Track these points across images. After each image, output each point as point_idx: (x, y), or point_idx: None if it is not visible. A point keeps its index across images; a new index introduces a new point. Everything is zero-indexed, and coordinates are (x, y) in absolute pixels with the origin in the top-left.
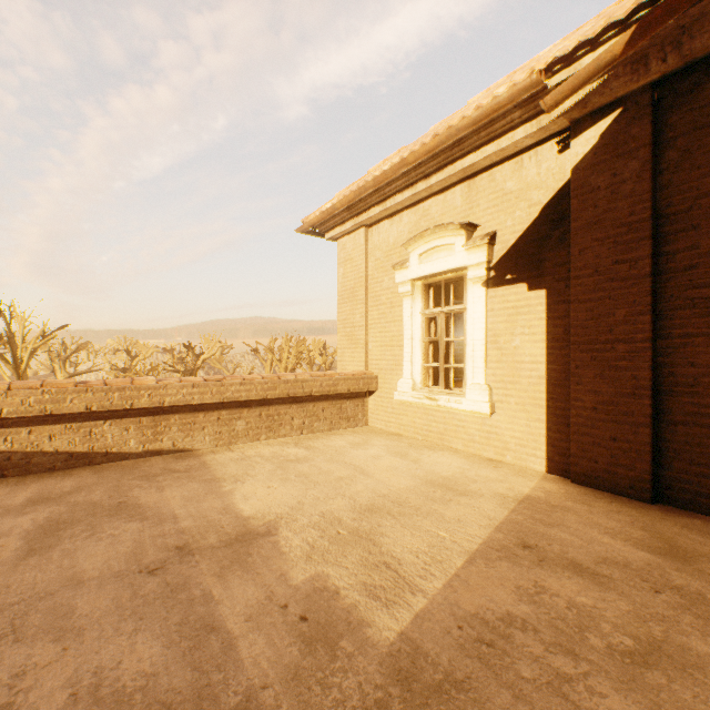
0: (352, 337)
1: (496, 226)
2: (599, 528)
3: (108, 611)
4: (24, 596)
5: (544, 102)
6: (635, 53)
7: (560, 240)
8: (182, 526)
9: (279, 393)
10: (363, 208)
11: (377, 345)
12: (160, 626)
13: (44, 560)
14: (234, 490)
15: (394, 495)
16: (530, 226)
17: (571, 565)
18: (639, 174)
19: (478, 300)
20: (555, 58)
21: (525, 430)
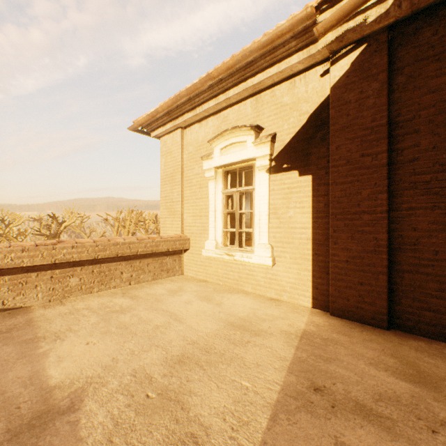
0: (171, 210)
1: (276, 129)
2: (364, 359)
3: None
4: None
5: (316, 29)
6: None
7: (322, 139)
8: None
9: (108, 253)
10: (179, 113)
11: (190, 215)
12: None
13: None
14: (50, 351)
15: (202, 341)
16: (301, 129)
17: (358, 407)
18: (379, 92)
19: (263, 182)
20: (322, 0)
21: (297, 277)
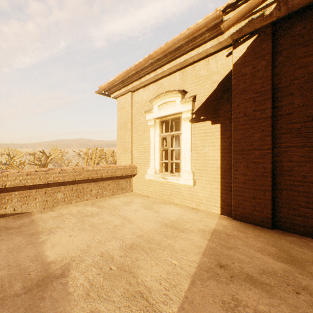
0: (124, 147)
1: (196, 92)
2: (254, 248)
3: None
4: None
5: (223, 25)
6: (266, 5)
7: (227, 99)
8: None
9: (83, 177)
10: (130, 81)
11: (137, 151)
12: None
13: None
14: (47, 240)
15: (145, 235)
16: (213, 93)
17: (248, 278)
18: (266, 67)
19: (187, 129)
20: (227, 5)
21: (210, 193)
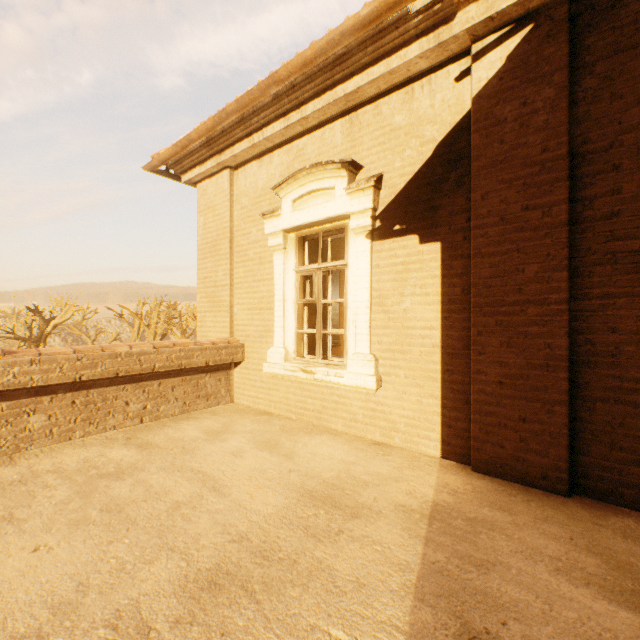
0: (214, 299)
1: (383, 168)
2: (544, 561)
3: None
4: None
5: None
6: None
7: (458, 183)
8: None
9: (101, 372)
10: (226, 142)
11: (244, 308)
12: None
13: None
14: None
15: (257, 534)
16: (423, 168)
17: None
18: (554, 103)
19: (362, 254)
20: None
21: (416, 408)
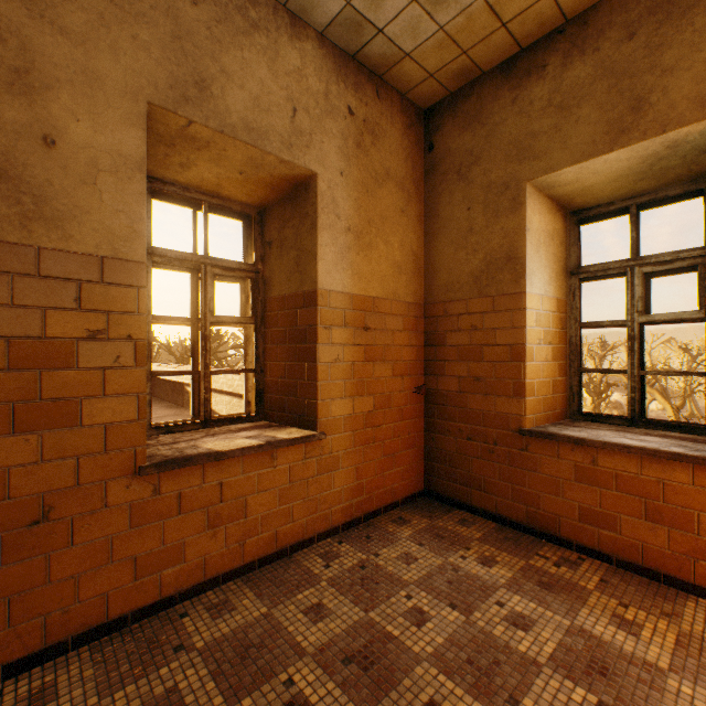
0: None
1: None
2: None
3: None
4: None
5: None
6: None
7: None
8: None
9: None
10: None
11: None
12: None
13: None
14: None
15: None
16: None
17: None
18: None
19: None
20: None
21: None
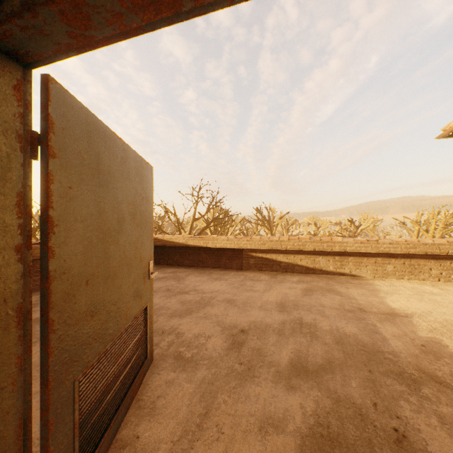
0: None
1: None
2: None
3: (335, 316)
4: (308, 304)
5: None
6: None
7: None
8: (359, 302)
9: (417, 251)
10: None
11: None
12: (355, 325)
13: (310, 298)
14: (385, 297)
15: None
16: None
17: None
18: None
19: None
20: None
21: None
